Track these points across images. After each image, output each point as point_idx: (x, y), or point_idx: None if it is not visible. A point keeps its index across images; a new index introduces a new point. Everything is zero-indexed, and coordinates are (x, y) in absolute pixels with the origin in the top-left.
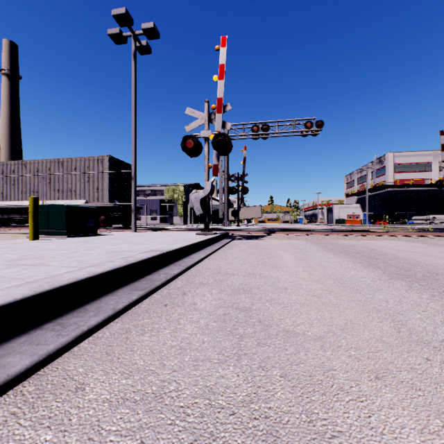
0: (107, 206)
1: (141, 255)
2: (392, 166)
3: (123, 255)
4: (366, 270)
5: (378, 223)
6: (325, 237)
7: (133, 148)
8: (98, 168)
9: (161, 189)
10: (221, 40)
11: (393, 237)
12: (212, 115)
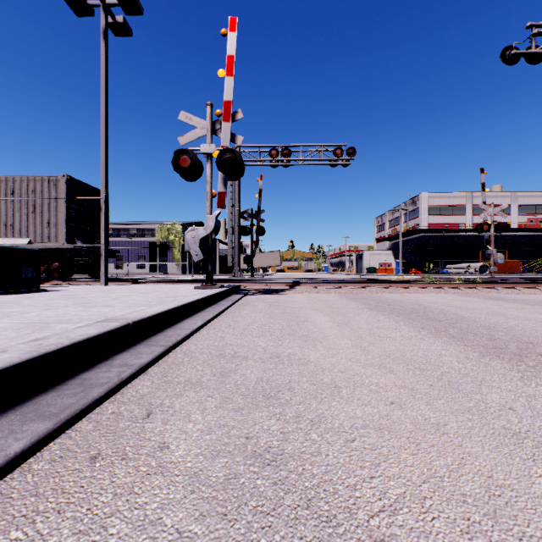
0: (63, 248)
1: (79, 332)
2: (426, 207)
3: (47, 332)
4: (439, 340)
5: (412, 273)
6: (362, 290)
7: (103, 165)
8: (49, 192)
9: (151, 227)
10: (230, 22)
11: (440, 289)
12: (217, 124)
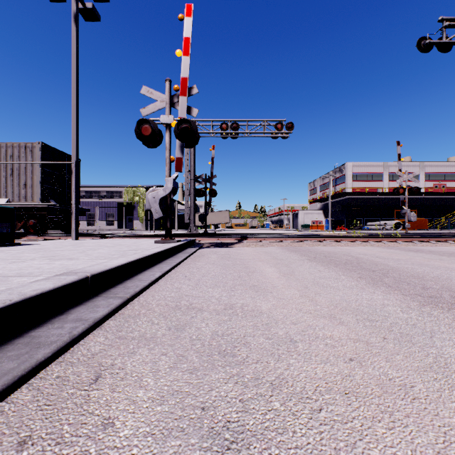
0: (38, 207)
1: (34, 286)
2: (350, 174)
3: (2, 286)
4: (378, 290)
5: (339, 229)
6: (300, 244)
7: (74, 134)
8: (25, 158)
9: (119, 190)
10: (186, 8)
11: (366, 243)
12: (175, 98)
